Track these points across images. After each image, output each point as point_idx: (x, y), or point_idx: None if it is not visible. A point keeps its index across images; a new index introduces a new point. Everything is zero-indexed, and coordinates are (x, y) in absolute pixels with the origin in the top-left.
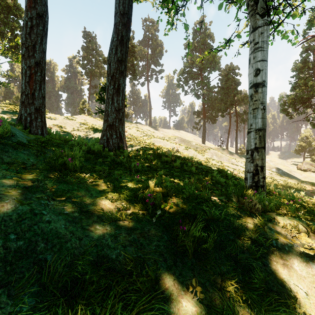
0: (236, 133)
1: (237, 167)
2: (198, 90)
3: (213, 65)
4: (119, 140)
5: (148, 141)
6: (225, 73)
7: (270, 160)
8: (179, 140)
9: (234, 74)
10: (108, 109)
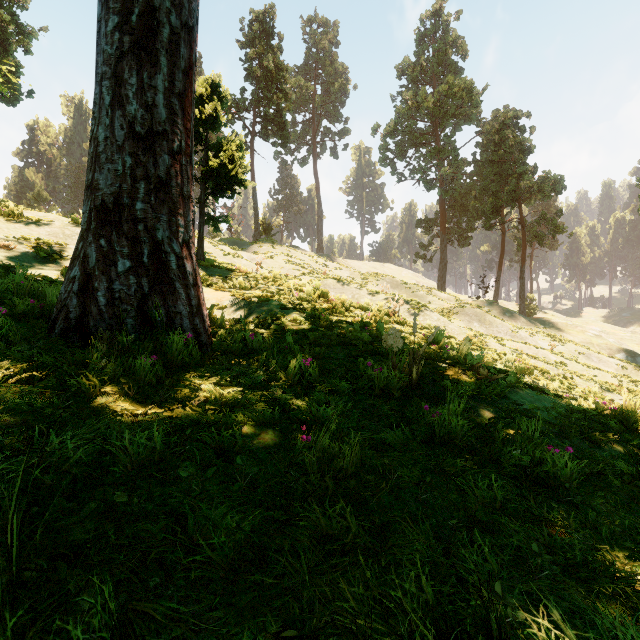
0: (523, 267)
1: (540, 351)
2: (427, 171)
3: (466, 110)
4: (152, 281)
5: (309, 289)
6: (494, 127)
7: (602, 331)
8: (388, 283)
9: (516, 127)
10: (95, 132)
